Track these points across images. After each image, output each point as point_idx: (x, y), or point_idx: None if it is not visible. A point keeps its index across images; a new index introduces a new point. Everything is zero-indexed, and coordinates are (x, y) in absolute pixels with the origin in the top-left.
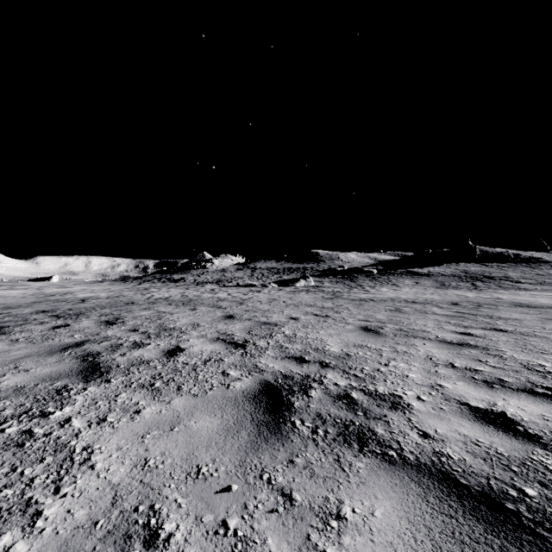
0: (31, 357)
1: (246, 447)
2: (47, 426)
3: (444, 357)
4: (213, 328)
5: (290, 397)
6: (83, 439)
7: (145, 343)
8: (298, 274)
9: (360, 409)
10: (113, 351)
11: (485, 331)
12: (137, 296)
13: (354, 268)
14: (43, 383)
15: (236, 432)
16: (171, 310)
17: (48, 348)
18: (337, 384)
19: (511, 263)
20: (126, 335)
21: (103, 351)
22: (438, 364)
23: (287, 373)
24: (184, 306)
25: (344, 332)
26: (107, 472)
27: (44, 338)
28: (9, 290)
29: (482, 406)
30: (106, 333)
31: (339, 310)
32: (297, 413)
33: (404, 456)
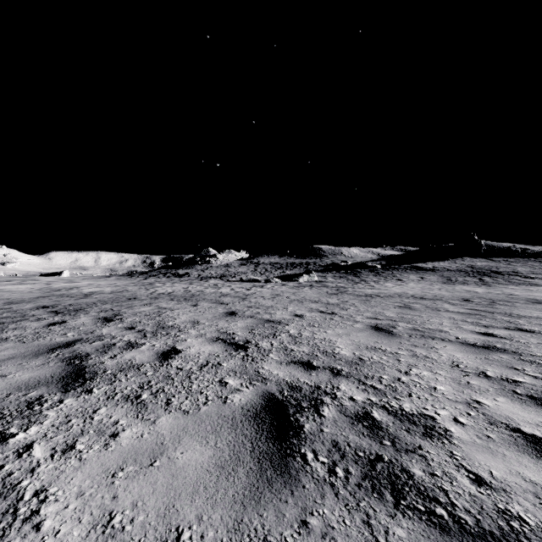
0: (14, 359)
1: (243, 495)
2: (0, 455)
3: (472, 363)
4: (213, 326)
5: (298, 416)
6: (38, 477)
7: (139, 343)
8: (301, 269)
9: (386, 436)
10: (103, 352)
11: (509, 332)
12: (141, 291)
13: (358, 263)
14: (16, 393)
15: (232, 470)
16: (172, 306)
17: (36, 348)
18: (353, 398)
19: (518, 258)
20: (121, 333)
21: (92, 352)
22: (468, 372)
23: (294, 382)
24: (185, 302)
25: (354, 332)
26: (55, 536)
27: (35, 337)
28: (19, 284)
29: (540, 434)
30: (101, 331)
31: (345, 307)
32: (307, 441)
33: (459, 518)
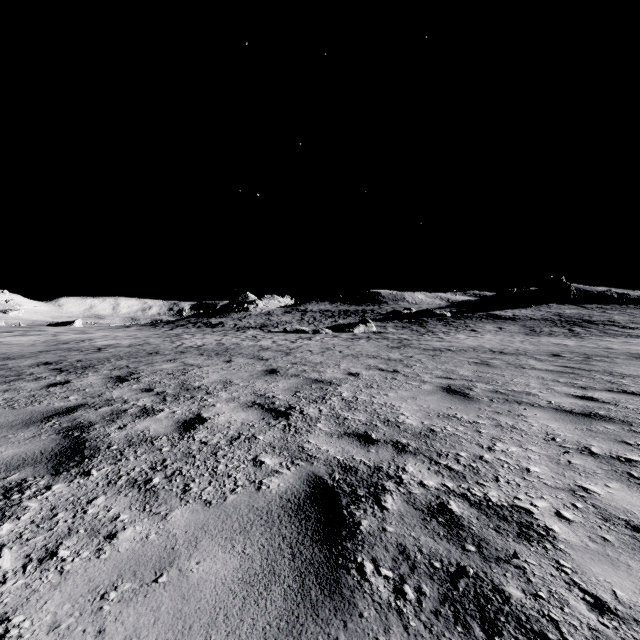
0: None
1: (278, 629)
2: None
3: (572, 436)
4: (249, 387)
5: (353, 509)
6: (1, 600)
7: (156, 410)
8: (357, 318)
9: (470, 537)
10: (111, 421)
11: (612, 395)
12: (165, 344)
13: (424, 311)
14: None
15: (264, 589)
16: (200, 363)
17: (28, 415)
18: (424, 484)
19: (615, 304)
20: (135, 396)
21: (97, 421)
22: (567, 448)
23: (347, 461)
24: (217, 357)
25: (421, 394)
26: None
27: (29, 401)
28: (20, 336)
29: None
30: (111, 394)
31: (410, 364)
32: (365, 545)
33: None
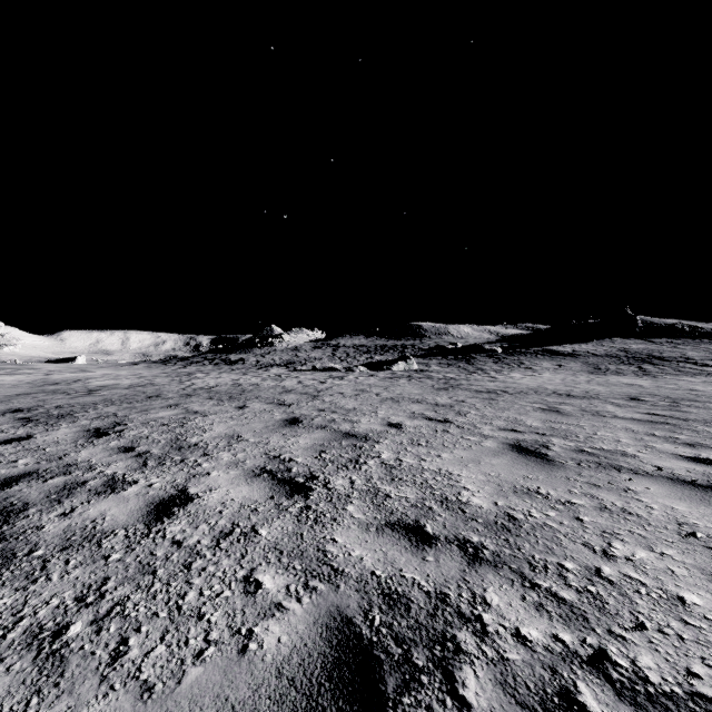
0: None
1: None
2: None
3: None
4: (261, 444)
5: (407, 706)
6: None
7: (127, 481)
8: (395, 354)
9: None
10: (55, 502)
11: None
12: (171, 384)
13: (471, 346)
14: None
15: None
16: (207, 409)
17: None
18: (523, 635)
19: (686, 339)
20: (107, 459)
21: (36, 502)
22: None
23: (393, 582)
24: (229, 402)
25: (485, 456)
26: None
27: None
28: (6, 375)
29: None
30: (77, 455)
31: (463, 410)
32: None
33: None
